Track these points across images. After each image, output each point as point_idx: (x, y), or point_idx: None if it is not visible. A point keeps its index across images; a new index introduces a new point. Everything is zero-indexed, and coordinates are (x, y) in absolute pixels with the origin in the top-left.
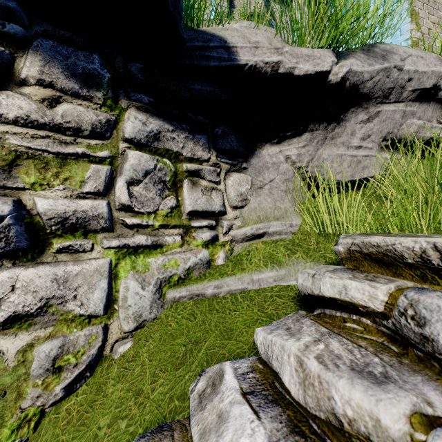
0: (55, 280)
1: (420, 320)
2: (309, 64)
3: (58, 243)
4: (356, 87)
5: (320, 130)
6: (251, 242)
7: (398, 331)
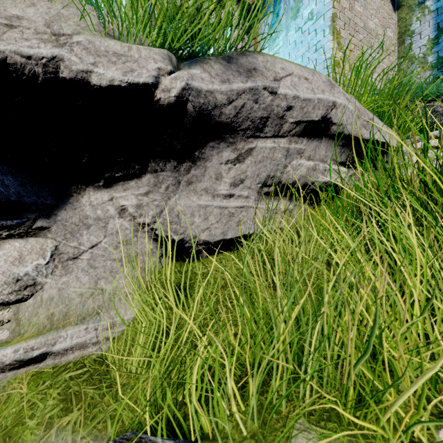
0: None
1: None
2: (115, 69)
3: None
4: (206, 113)
5: (167, 170)
6: (16, 374)
7: None
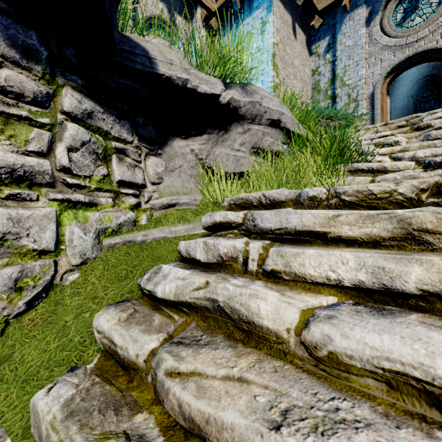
0: (10, 219)
1: (254, 220)
2: (207, 86)
3: (8, 190)
4: (236, 109)
5: (214, 134)
6: (166, 210)
7: (247, 228)
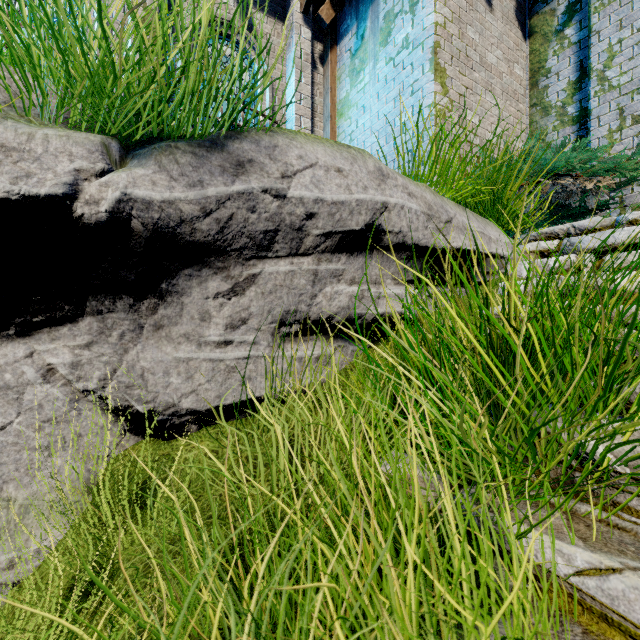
0: None
1: None
2: None
3: None
4: (168, 231)
5: (119, 311)
6: None
7: None
